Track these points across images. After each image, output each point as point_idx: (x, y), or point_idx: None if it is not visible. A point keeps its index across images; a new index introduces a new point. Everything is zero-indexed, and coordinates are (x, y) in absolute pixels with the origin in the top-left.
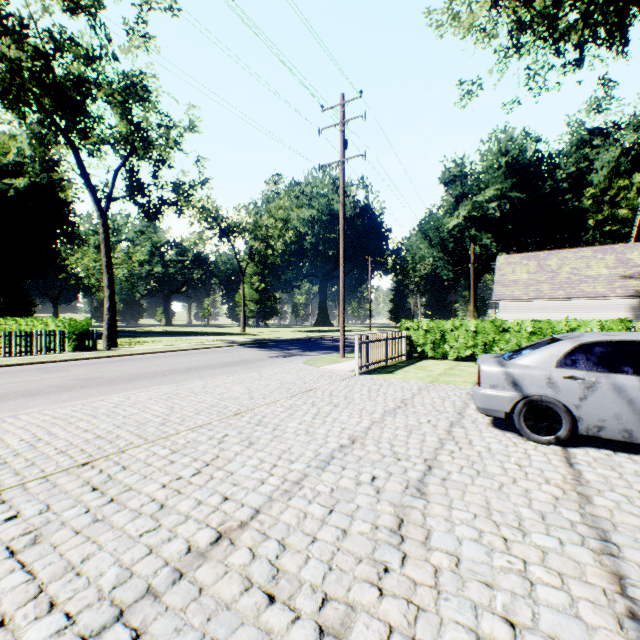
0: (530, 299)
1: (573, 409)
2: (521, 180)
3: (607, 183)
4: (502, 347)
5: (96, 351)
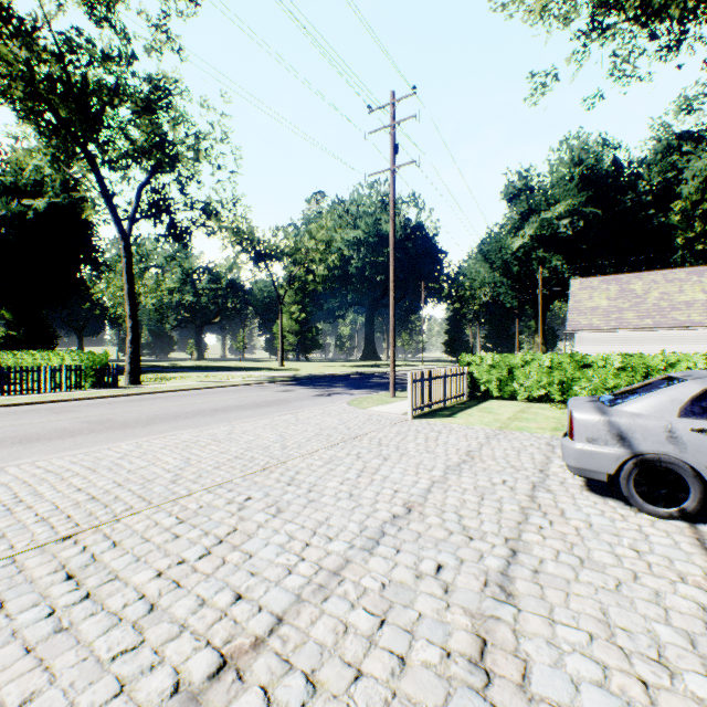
0: (611, 329)
1: (705, 473)
2: (597, 193)
3: (699, 195)
4: (583, 386)
5: (116, 388)
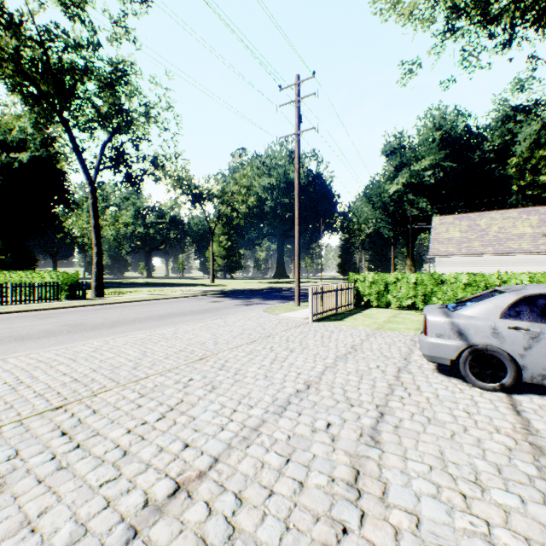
0: (462, 255)
1: (518, 358)
2: (453, 151)
3: (529, 153)
4: (440, 297)
5: (85, 300)
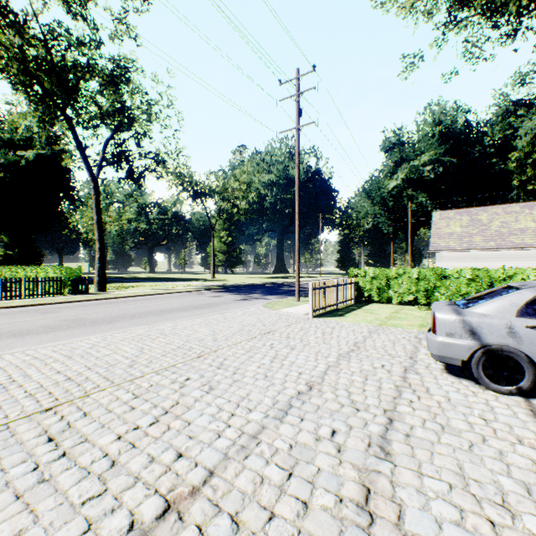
0: (464, 249)
1: None
2: (453, 146)
3: (530, 148)
4: (442, 293)
5: (87, 294)
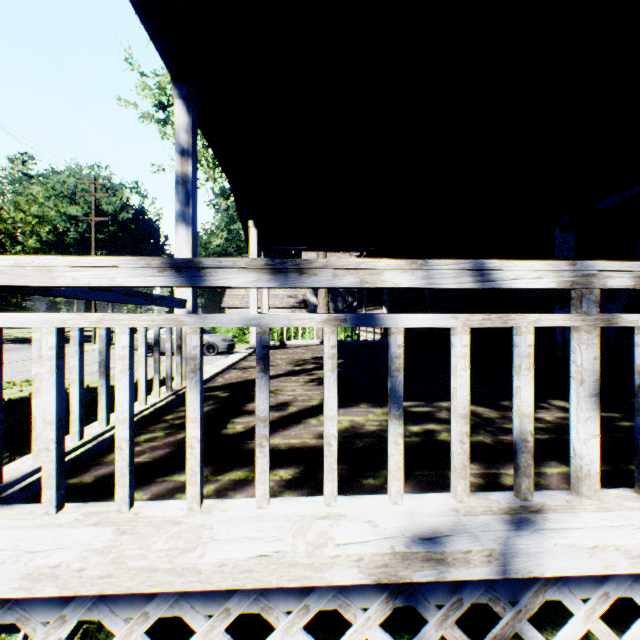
0: (243, 307)
1: None
2: None
3: None
4: None
5: None
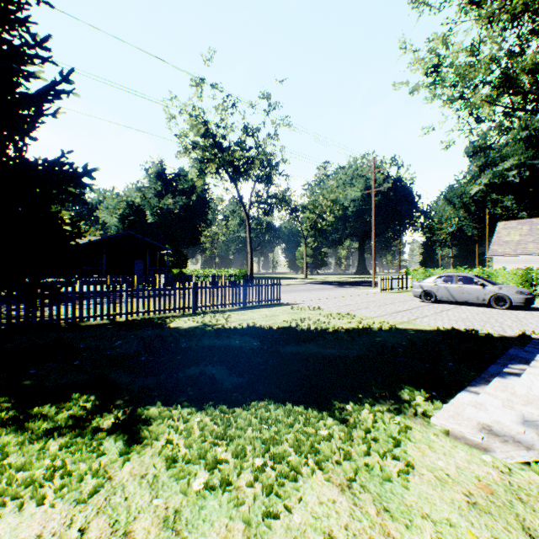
0: (516, 255)
1: (435, 293)
2: None
3: None
4: None
5: None
